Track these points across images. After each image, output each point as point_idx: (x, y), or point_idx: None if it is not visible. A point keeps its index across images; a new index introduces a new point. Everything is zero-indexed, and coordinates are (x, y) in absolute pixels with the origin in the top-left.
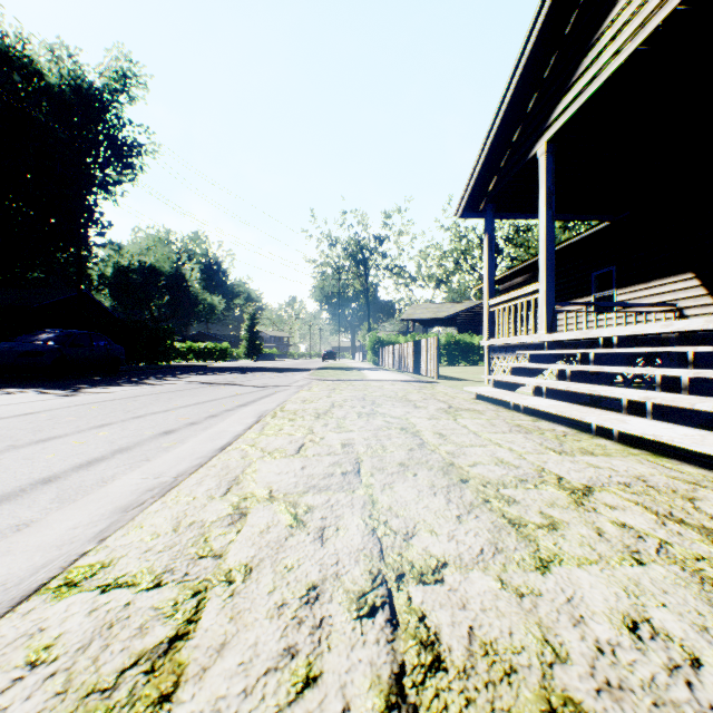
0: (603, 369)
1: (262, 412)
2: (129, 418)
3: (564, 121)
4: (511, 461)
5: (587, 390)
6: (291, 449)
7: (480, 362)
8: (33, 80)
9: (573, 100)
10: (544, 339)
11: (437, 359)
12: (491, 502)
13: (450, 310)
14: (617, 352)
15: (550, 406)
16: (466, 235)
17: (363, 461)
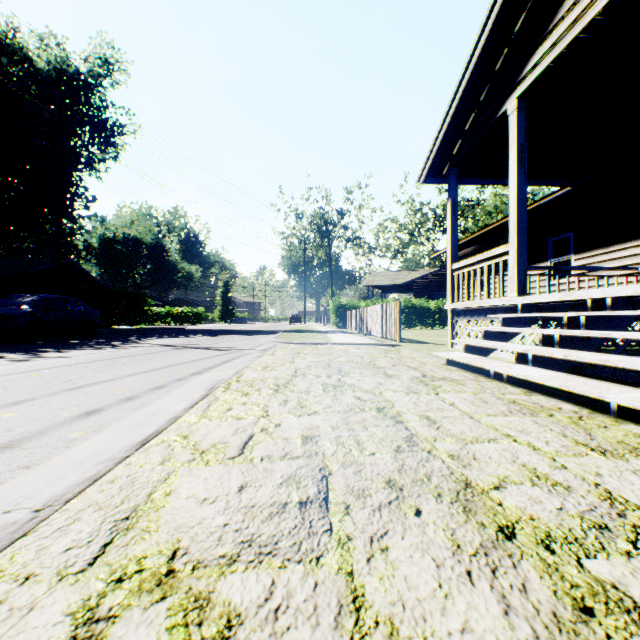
0: (610, 334)
1: (215, 383)
2: (62, 390)
3: (539, 72)
4: (551, 475)
5: (597, 360)
6: (233, 445)
7: (435, 325)
8: (24, 66)
9: (550, 48)
10: (519, 301)
11: (399, 322)
12: (598, 617)
13: (407, 277)
14: (611, 315)
15: (547, 377)
16: (421, 209)
17: (332, 475)
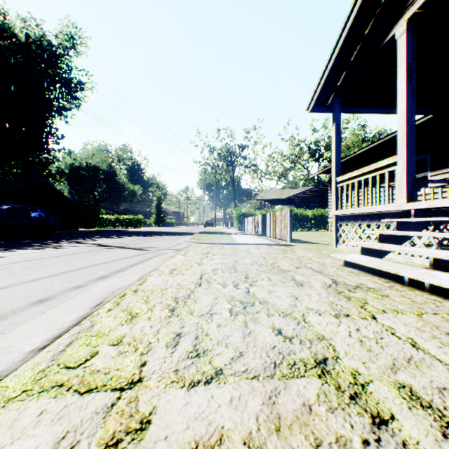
0: None
1: (108, 294)
2: None
3: None
4: None
5: None
6: None
7: (312, 228)
8: (12, 41)
9: None
10: (414, 206)
11: (290, 226)
12: None
13: (289, 193)
14: None
15: None
16: (299, 144)
17: None
